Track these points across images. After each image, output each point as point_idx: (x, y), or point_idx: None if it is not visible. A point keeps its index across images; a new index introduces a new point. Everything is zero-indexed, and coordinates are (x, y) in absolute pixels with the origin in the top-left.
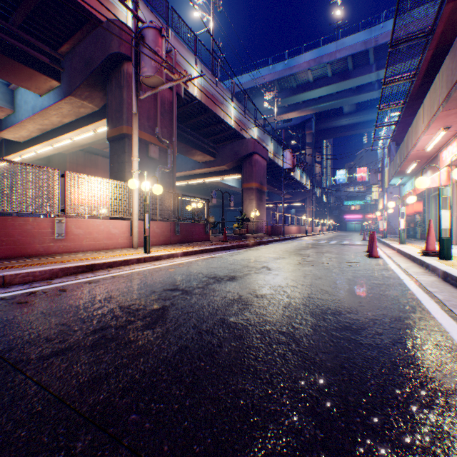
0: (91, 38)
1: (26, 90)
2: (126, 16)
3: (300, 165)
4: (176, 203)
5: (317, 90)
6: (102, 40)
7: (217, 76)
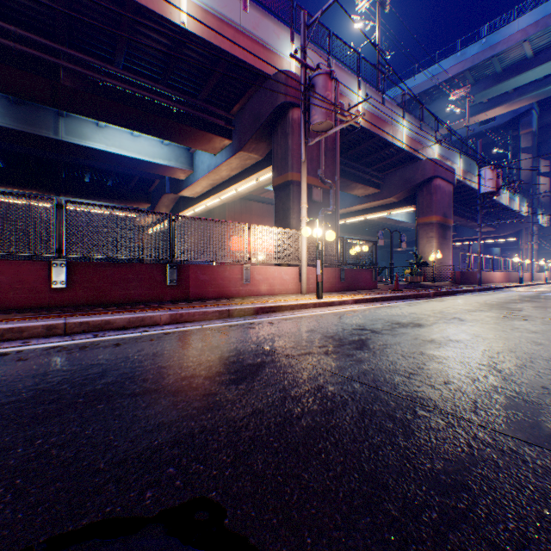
0: (259, 93)
1: (202, 151)
2: (289, 62)
3: (509, 185)
4: (341, 248)
5: (540, 67)
6: (269, 94)
7: (383, 92)
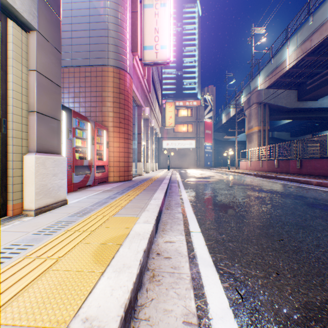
0: None
1: None
2: None
3: None
4: None
5: None
6: None
7: None
